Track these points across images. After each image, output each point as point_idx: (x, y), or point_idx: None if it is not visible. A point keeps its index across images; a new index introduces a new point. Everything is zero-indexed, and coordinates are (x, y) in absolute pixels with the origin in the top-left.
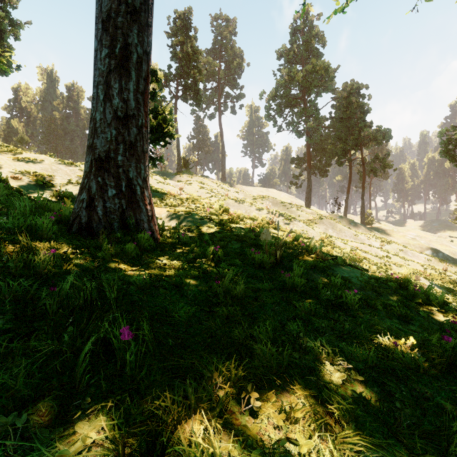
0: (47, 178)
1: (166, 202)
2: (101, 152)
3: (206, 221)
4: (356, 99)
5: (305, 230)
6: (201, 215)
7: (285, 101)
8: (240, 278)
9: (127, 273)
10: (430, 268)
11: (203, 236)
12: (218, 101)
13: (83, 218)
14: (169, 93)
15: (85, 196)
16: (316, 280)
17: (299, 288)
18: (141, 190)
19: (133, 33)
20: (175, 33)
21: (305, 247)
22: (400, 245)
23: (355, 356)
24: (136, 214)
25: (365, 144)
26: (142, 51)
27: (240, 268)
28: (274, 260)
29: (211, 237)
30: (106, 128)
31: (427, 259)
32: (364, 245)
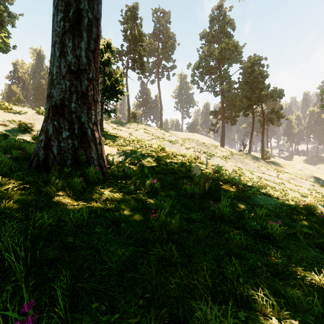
0: (29, 125)
1: (117, 143)
2: (57, 100)
3: (147, 158)
4: (258, 68)
5: (222, 164)
6: (143, 152)
7: (206, 70)
8: (174, 209)
9: (69, 208)
10: (314, 191)
11: (143, 170)
12: (157, 71)
13: (41, 156)
14: (122, 65)
15: (43, 137)
16: (240, 208)
17: (227, 218)
18: (91, 132)
19: (84, 0)
20: (126, 22)
21: (227, 179)
22: (291, 174)
23: (300, 306)
24: (87, 152)
25: (264, 101)
26: (92, 16)
27: (174, 199)
28: (203, 191)
29: (150, 170)
30: (61, 79)
31: (311, 185)
32: (265, 175)
